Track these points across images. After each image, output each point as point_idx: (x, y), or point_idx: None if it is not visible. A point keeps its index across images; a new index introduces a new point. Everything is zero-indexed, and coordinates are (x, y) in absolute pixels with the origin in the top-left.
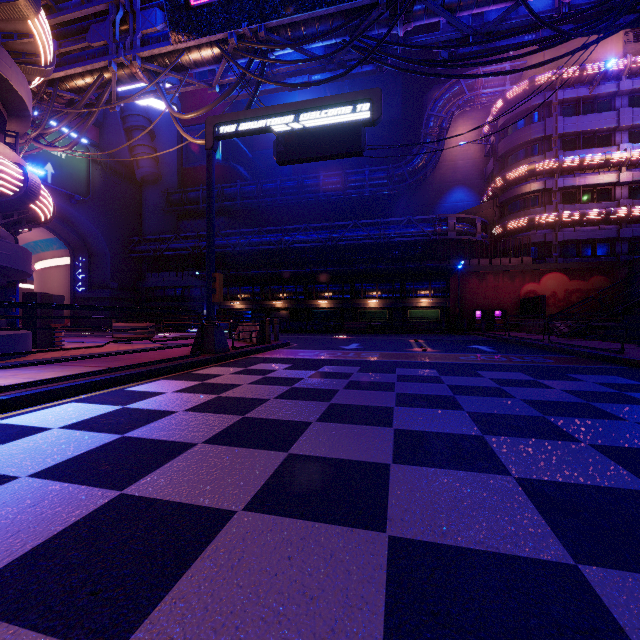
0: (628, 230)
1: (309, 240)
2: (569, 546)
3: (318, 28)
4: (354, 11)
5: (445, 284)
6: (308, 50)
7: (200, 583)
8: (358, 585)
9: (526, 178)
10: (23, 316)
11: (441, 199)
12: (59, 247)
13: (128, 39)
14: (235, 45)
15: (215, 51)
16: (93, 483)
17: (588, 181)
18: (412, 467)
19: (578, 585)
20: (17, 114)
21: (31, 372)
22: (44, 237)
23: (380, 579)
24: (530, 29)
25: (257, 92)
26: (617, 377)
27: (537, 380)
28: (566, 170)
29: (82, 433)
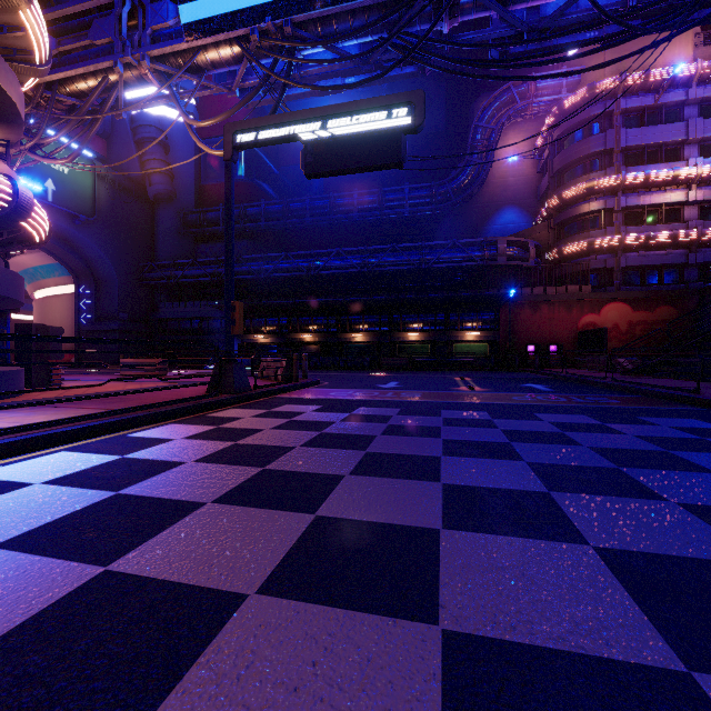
0: (698, 255)
1: (342, 266)
2: (676, 644)
3: (352, 23)
4: (393, 4)
5: (494, 315)
6: (341, 49)
7: (194, 703)
8: (405, 705)
9: (584, 197)
10: (5, 350)
11: (489, 220)
12: (62, 274)
13: (136, 36)
14: (258, 43)
15: (235, 50)
16: (72, 556)
17: (654, 200)
18: (467, 533)
19: (697, 704)
20: (7, 119)
21: (19, 415)
22: (45, 262)
23: (433, 696)
24: (593, 24)
25: (283, 96)
26: (695, 420)
27: (604, 424)
28: (629, 188)
29: (68, 490)
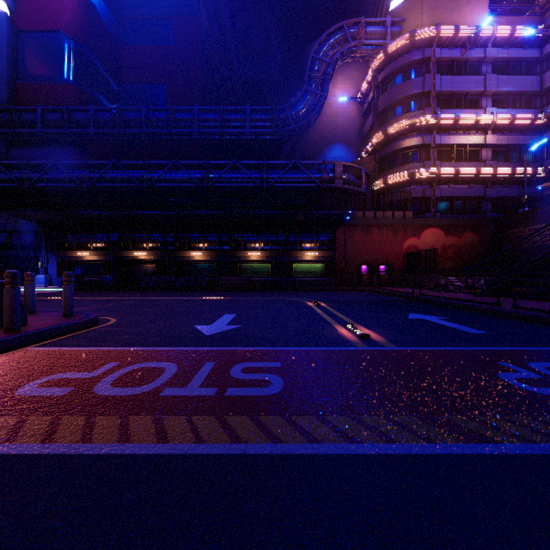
0: (493, 190)
1: (179, 179)
2: None
3: None
4: None
5: (331, 237)
6: None
7: None
8: None
9: (406, 133)
10: None
11: (322, 154)
12: None
13: None
14: None
15: None
16: None
17: (461, 140)
18: None
19: None
20: None
21: None
22: None
23: None
24: None
25: None
26: None
27: None
28: (442, 128)
29: None
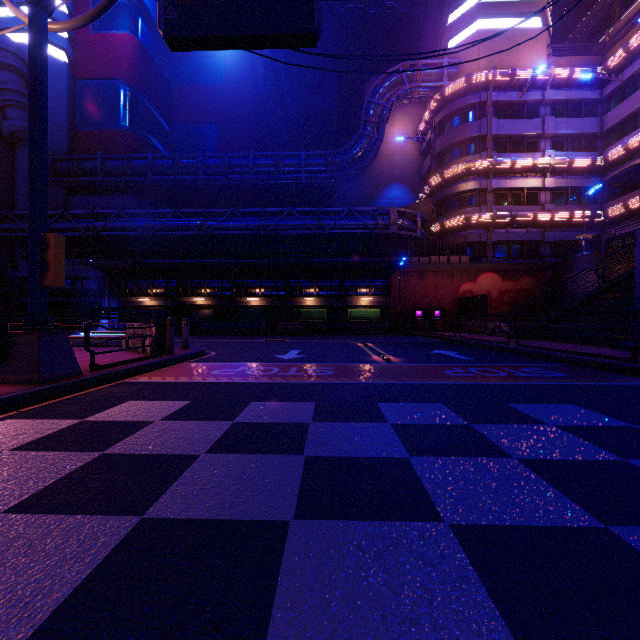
0: (551, 234)
1: (237, 227)
2: None
3: None
4: None
5: (386, 282)
6: None
7: None
8: None
9: (463, 177)
10: None
11: (379, 195)
12: None
13: None
14: None
15: None
16: None
17: (518, 184)
18: None
19: None
20: None
21: None
22: None
23: None
24: None
25: None
26: None
27: (638, 427)
28: (499, 172)
29: None
